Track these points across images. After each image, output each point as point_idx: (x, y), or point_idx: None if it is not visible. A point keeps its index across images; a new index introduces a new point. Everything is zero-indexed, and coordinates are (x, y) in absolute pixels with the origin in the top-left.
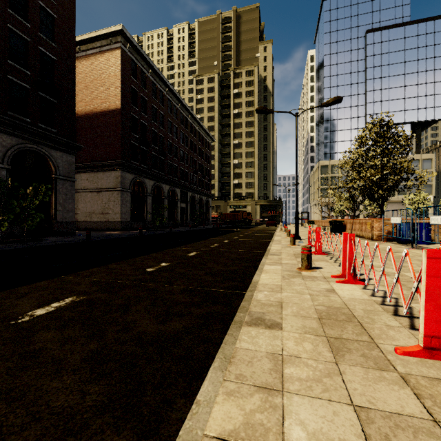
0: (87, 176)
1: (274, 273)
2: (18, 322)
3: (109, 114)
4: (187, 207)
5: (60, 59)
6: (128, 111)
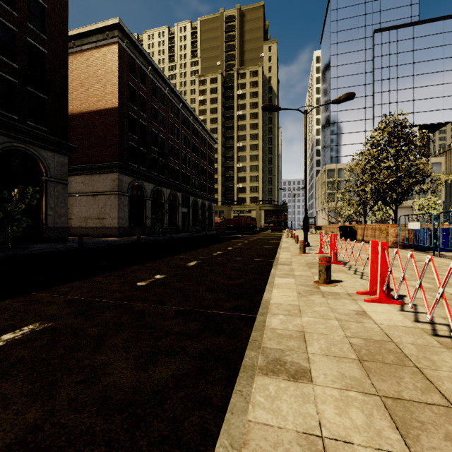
0: (82, 179)
1: (288, 288)
2: None
3: (105, 112)
4: (188, 212)
5: (51, 52)
6: (126, 110)
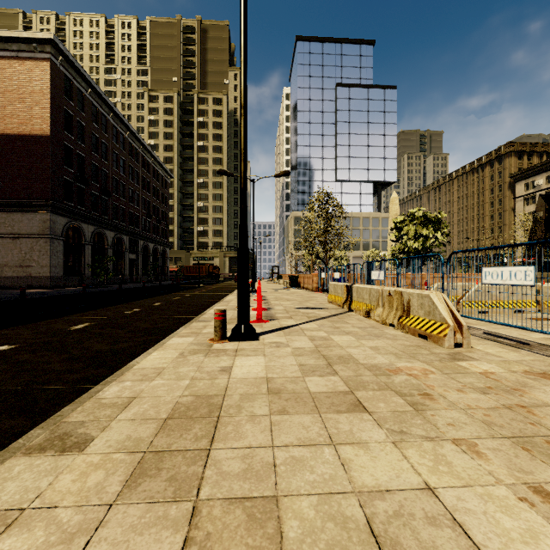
0: None
1: None
2: (71, 329)
3: (31, 139)
4: (137, 259)
5: None
6: (60, 139)
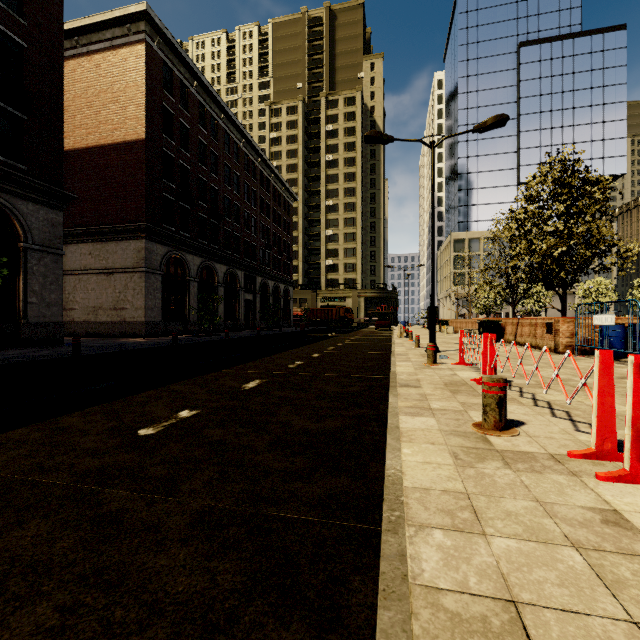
0: (91, 249)
1: (429, 442)
2: None
3: (125, 147)
4: (254, 300)
5: (33, 47)
6: (158, 144)
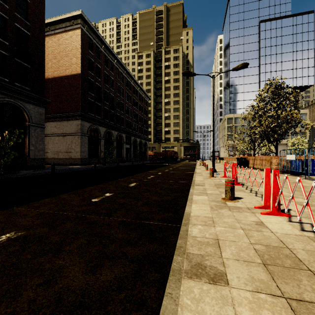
0: (55, 124)
1: (203, 203)
2: None
3: (71, 77)
4: (130, 148)
5: (32, 34)
6: (86, 75)
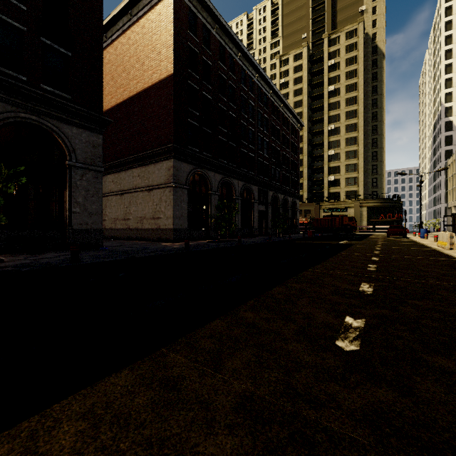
0: (139, 172)
1: None
2: None
3: (160, 85)
4: (266, 211)
5: None
6: (184, 78)
